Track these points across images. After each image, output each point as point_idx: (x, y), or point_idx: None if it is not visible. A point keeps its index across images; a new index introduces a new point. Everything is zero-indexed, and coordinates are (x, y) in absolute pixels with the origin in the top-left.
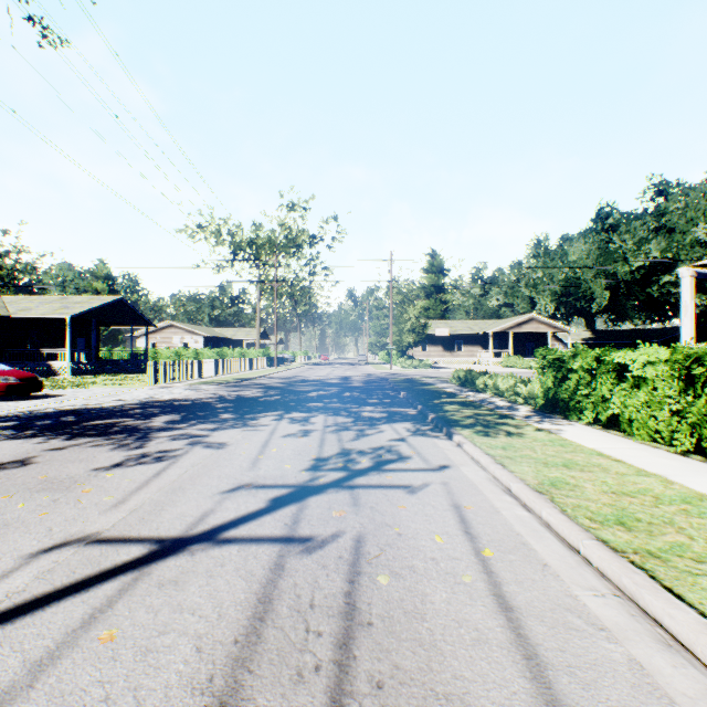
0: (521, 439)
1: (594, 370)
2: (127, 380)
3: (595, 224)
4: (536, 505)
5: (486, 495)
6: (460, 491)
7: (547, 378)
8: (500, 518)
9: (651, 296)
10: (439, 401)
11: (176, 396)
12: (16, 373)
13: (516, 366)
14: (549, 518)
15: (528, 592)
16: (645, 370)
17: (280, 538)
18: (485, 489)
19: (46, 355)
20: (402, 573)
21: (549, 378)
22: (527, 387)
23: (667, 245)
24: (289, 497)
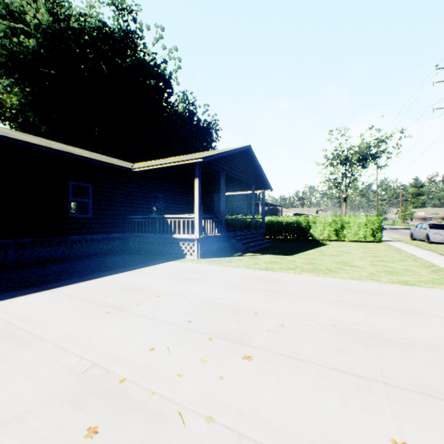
0: None
1: None
2: None
3: None
4: None
5: None
6: None
7: None
8: None
9: None
10: None
11: None
12: None
13: None
14: None
15: None
16: None
17: None
18: None
19: None
20: None
21: None
22: None
23: None
24: None
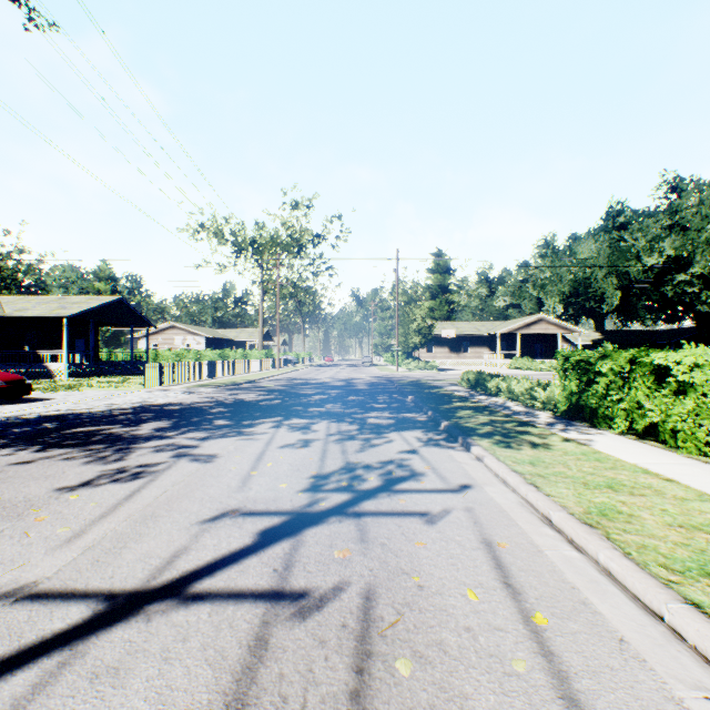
0: (550, 451)
1: (628, 373)
2: (124, 382)
3: (606, 222)
4: (589, 544)
5: (521, 526)
6: (488, 520)
7: (569, 381)
8: (546, 562)
9: (664, 296)
10: (450, 406)
11: (171, 399)
12: (1, 376)
13: (525, 367)
14: (610, 564)
15: (610, 693)
16: (693, 374)
17: (265, 593)
18: (519, 518)
19: (44, 356)
20: (429, 656)
21: (573, 381)
22: (546, 391)
23: (682, 243)
24: (282, 529)
